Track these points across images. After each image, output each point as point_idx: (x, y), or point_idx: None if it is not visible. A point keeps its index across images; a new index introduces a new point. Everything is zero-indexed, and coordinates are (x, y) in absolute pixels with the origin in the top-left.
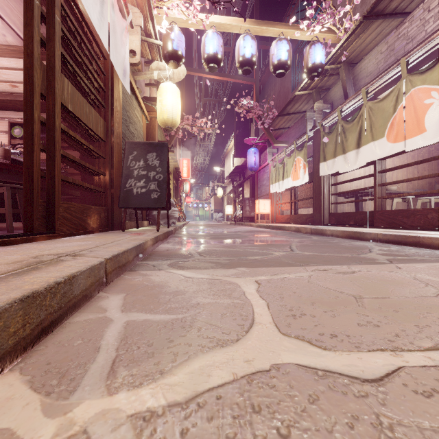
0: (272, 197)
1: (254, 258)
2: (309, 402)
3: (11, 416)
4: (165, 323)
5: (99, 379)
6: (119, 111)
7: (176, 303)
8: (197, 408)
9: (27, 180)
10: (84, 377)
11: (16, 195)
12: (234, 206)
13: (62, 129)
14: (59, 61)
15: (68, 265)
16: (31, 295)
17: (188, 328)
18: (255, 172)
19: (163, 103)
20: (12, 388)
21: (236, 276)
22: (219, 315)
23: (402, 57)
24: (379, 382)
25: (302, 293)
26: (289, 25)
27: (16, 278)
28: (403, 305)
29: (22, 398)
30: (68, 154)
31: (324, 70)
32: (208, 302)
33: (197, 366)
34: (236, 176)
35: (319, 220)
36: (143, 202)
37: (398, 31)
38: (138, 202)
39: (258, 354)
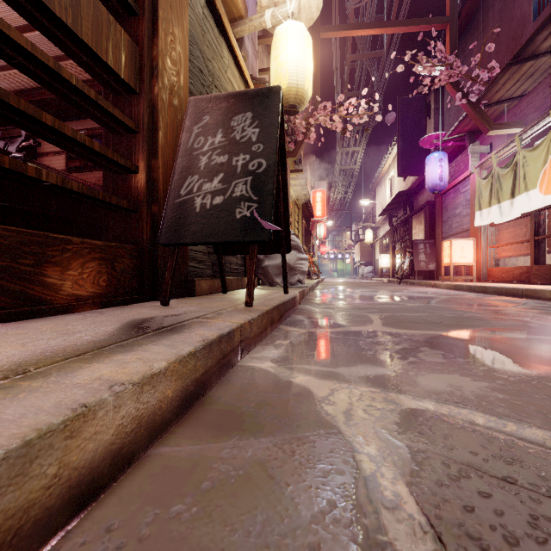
0: (479, 235)
1: None
2: None
3: None
4: None
5: None
6: (177, 37)
7: None
8: None
9: None
10: None
11: None
12: (392, 256)
13: None
14: None
15: None
16: None
17: None
18: (437, 196)
19: (280, 60)
20: None
21: None
22: None
23: None
24: None
25: None
26: None
27: None
28: None
29: None
30: None
31: None
32: None
33: None
34: (397, 210)
35: None
36: (214, 228)
37: None
38: (204, 228)
39: None
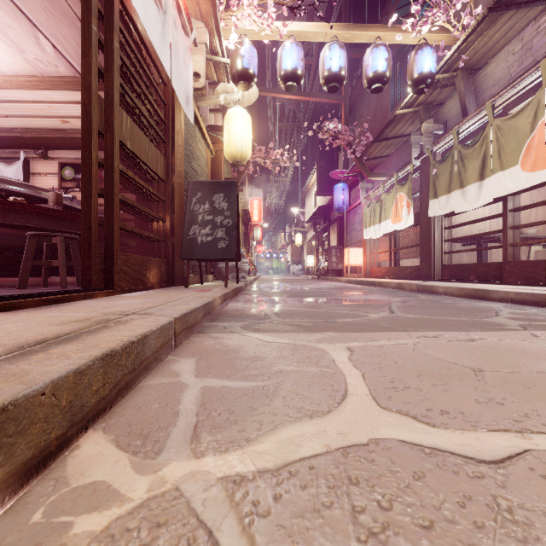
0: (366, 245)
1: (344, 320)
2: (414, 478)
3: (104, 471)
4: (245, 390)
5: (183, 443)
6: (180, 145)
7: (255, 370)
8: (289, 476)
9: (85, 229)
10: (168, 440)
11: (68, 246)
12: (316, 257)
13: (120, 170)
14: (117, 93)
15: (138, 324)
16: (110, 354)
17: (271, 397)
18: (344, 213)
19: (231, 132)
20: (99, 446)
21: (324, 342)
22: (306, 384)
23: (544, 58)
24: (499, 464)
25: (406, 364)
26: (388, 26)
27: (90, 336)
28: (537, 381)
29: (111, 455)
30: (127, 199)
31: (435, 80)
32: (291, 369)
33: (285, 436)
34: (320, 219)
35: (428, 274)
36: (208, 252)
37: (537, 23)
38: (203, 252)
39: (354, 428)
